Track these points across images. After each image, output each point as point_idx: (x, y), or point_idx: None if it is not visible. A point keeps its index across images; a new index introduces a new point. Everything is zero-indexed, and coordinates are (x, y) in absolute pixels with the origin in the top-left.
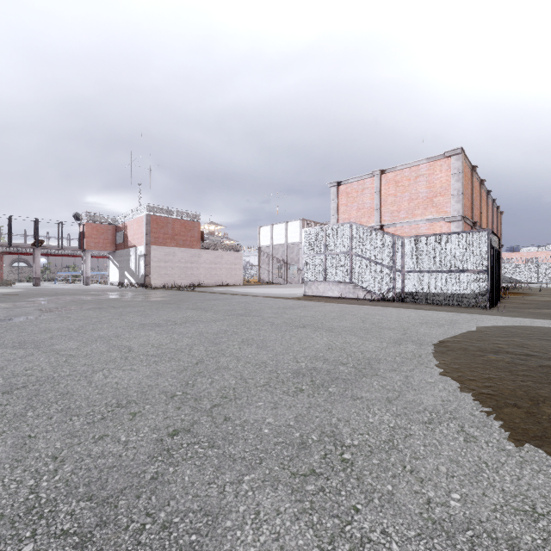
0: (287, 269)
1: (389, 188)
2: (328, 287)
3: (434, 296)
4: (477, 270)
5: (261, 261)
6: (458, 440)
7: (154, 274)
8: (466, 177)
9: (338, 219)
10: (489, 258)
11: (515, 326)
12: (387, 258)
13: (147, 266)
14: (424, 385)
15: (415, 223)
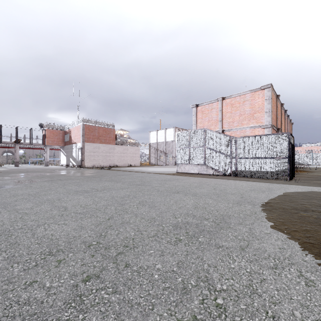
0: (166, 157)
1: (227, 108)
2: (191, 167)
3: (255, 173)
4: (281, 157)
5: (150, 152)
6: (301, 284)
7: (87, 159)
8: (273, 102)
9: (197, 126)
10: (289, 150)
11: (309, 192)
12: (227, 150)
13: (83, 155)
14: (264, 235)
15: (243, 129)
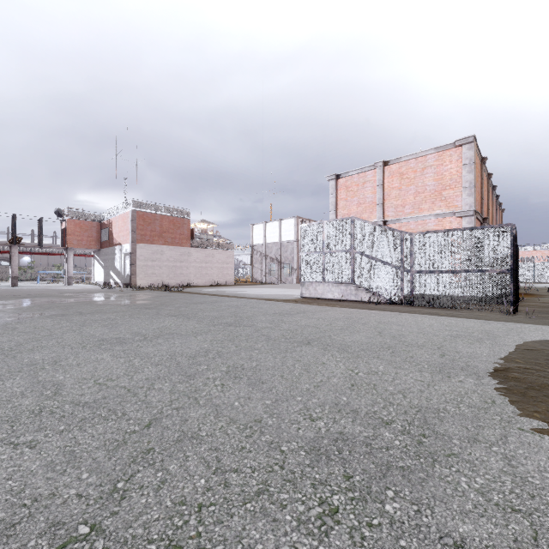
0: (281, 269)
1: (393, 180)
2: (327, 289)
3: (448, 299)
4: (498, 270)
5: (254, 260)
6: None
7: (140, 273)
8: (477, 169)
9: (337, 214)
10: (513, 257)
11: None
12: (394, 257)
13: (133, 265)
14: None
15: (422, 218)
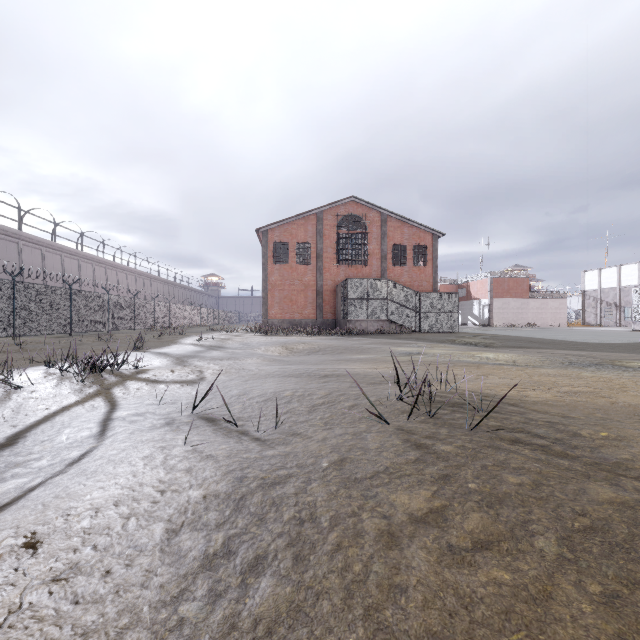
0: (620, 313)
1: None
2: None
3: None
4: None
5: (585, 305)
6: None
7: (495, 317)
8: None
9: None
10: None
11: None
12: None
13: (491, 312)
14: None
15: None
